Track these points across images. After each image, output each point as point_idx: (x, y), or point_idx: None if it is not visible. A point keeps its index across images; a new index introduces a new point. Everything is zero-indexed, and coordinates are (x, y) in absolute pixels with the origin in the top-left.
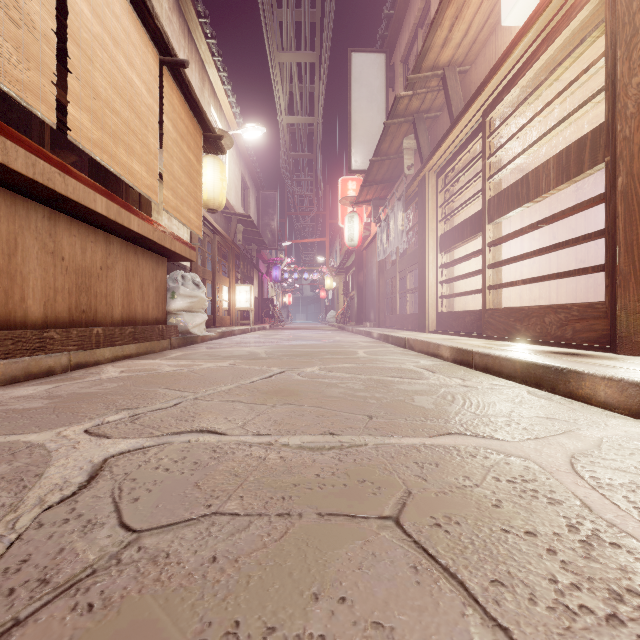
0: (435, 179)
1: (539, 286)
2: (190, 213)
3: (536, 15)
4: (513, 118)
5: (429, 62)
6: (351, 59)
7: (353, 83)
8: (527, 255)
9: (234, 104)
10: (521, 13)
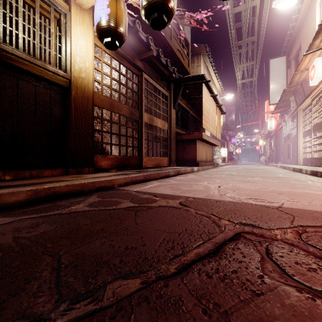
0: (302, 112)
1: None
2: (219, 135)
3: (316, 87)
4: (317, 105)
5: (294, 82)
6: (269, 62)
7: (270, 71)
8: (319, 144)
9: (220, 84)
10: (314, 84)
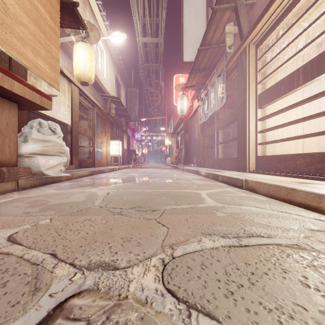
0: (254, 50)
1: None
2: (39, 61)
3: None
4: None
5: None
6: None
7: (184, 3)
8: None
9: (108, 26)
10: None
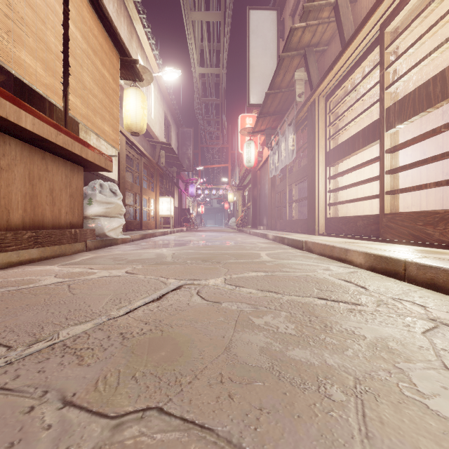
0: (324, 102)
1: (412, 195)
2: (105, 125)
3: None
4: (419, 20)
5: None
6: (249, 15)
7: (251, 34)
8: (442, 156)
9: (157, 56)
10: None
